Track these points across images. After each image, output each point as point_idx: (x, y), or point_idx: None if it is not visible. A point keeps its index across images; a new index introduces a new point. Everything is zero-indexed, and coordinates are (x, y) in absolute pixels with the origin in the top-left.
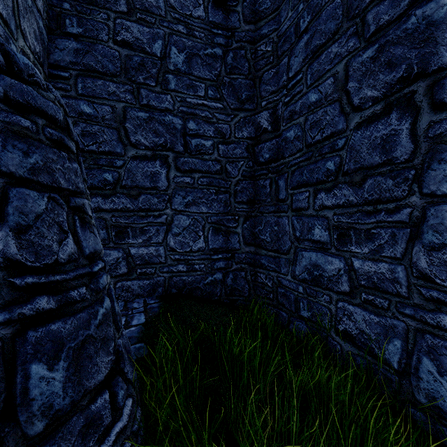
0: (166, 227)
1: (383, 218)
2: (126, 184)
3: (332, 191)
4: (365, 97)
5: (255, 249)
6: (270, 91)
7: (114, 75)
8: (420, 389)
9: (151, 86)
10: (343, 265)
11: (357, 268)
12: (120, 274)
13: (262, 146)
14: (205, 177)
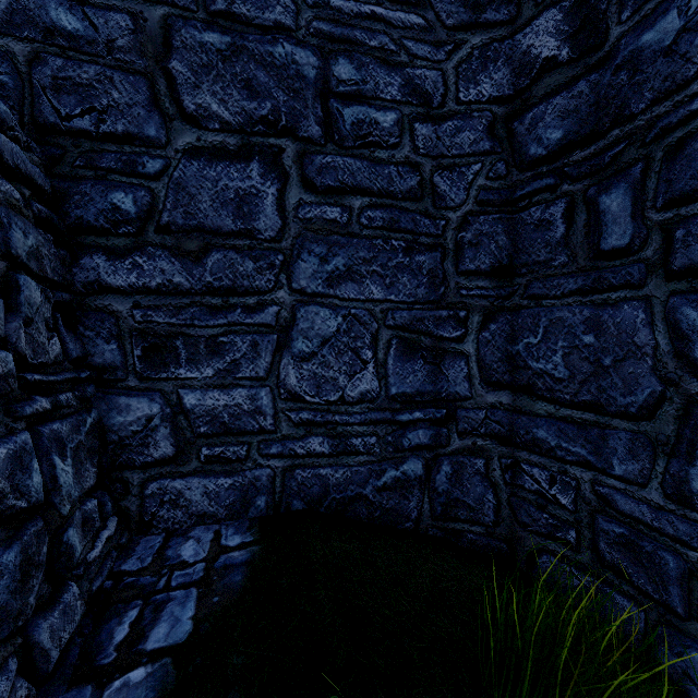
0: (277, 337)
1: None
2: (170, 220)
3: None
4: None
5: (516, 399)
6: None
7: None
8: None
9: None
10: None
11: None
12: (155, 461)
13: (540, 111)
14: (379, 208)
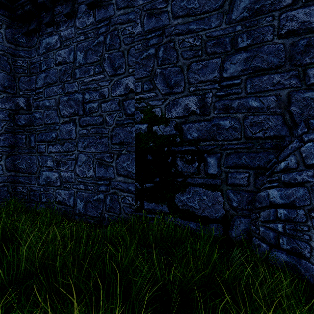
0: None
1: (69, 157)
2: None
3: (54, 146)
4: (65, 113)
5: (16, 173)
6: (26, 88)
7: None
8: (77, 209)
9: None
10: (58, 175)
11: (62, 175)
12: None
13: (20, 116)
14: None
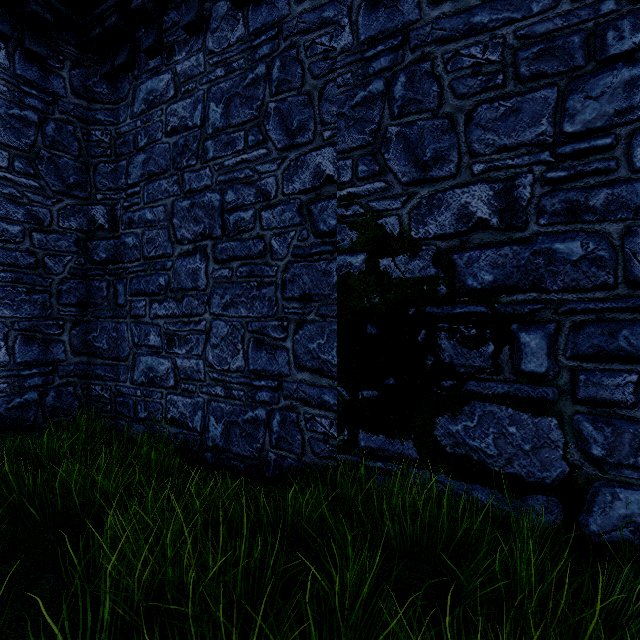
0: None
1: (193, 328)
2: None
3: (164, 303)
4: (184, 235)
5: (89, 359)
6: (108, 187)
7: None
8: (209, 438)
9: None
10: (171, 365)
11: (180, 365)
12: None
13: (98, 243)
14: (10, 272)
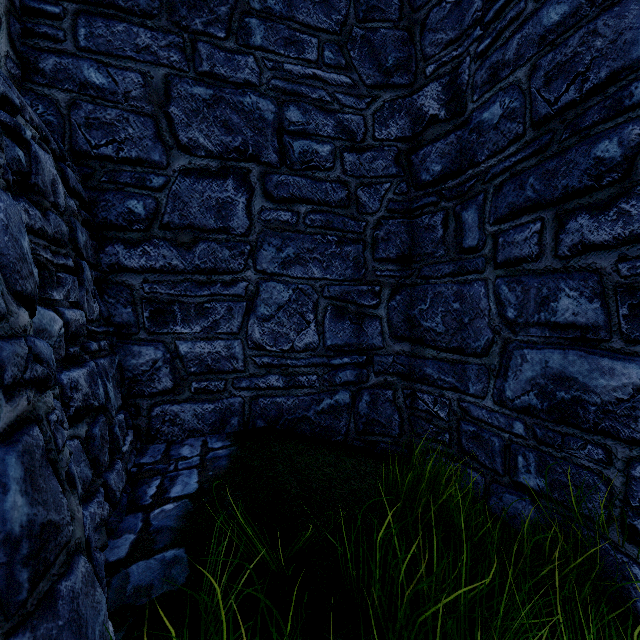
0: (246, 304)
1: None
2: (169, 220)
3: (614, 207)
4: None
5: (413, 348)
6: (444, 42)
7: (147, 14)
8: None
9: (217, 38)
10: None
11: None
12: (159, 392)
13: (428, 150)
14: (319, 213)
